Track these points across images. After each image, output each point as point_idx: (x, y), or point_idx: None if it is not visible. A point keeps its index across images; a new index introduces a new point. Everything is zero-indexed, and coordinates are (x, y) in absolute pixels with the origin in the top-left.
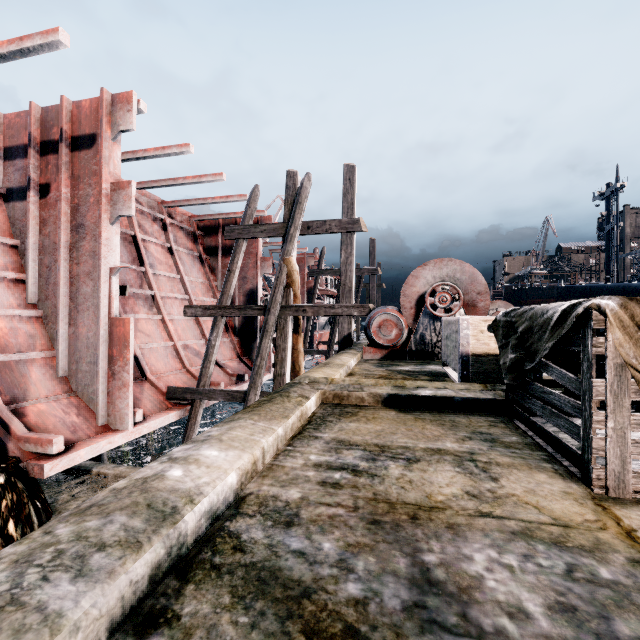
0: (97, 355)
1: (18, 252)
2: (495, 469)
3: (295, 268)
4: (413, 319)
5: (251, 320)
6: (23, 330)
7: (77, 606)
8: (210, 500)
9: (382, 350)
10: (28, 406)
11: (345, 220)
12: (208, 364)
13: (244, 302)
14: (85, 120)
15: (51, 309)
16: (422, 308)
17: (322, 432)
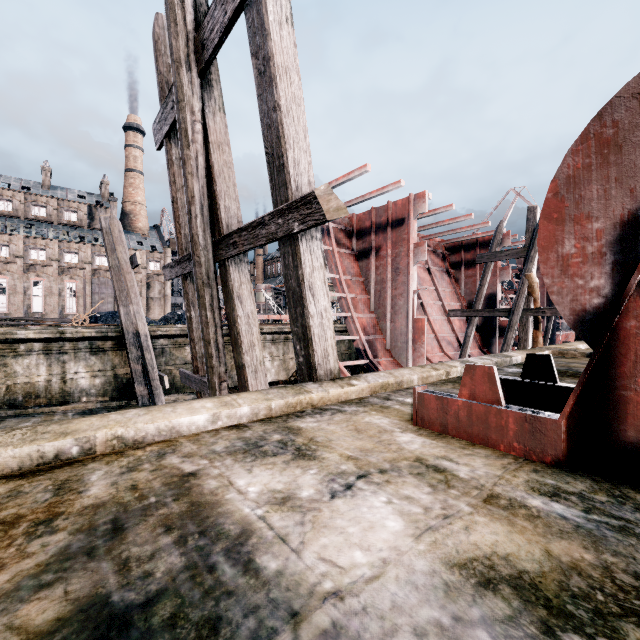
0: (407, 338)
1: (364, 284)
2: None
3: (535, 281)
4: None
5: (490, 319)
6: (371, 324)
7: (502, 358)
8: (516, 358)
9: None
10: (379, 361)
11: None
12: (465, 348)
13: (484, 305)
14: (399, 211)
15: (381, 313)
16: None
17: None
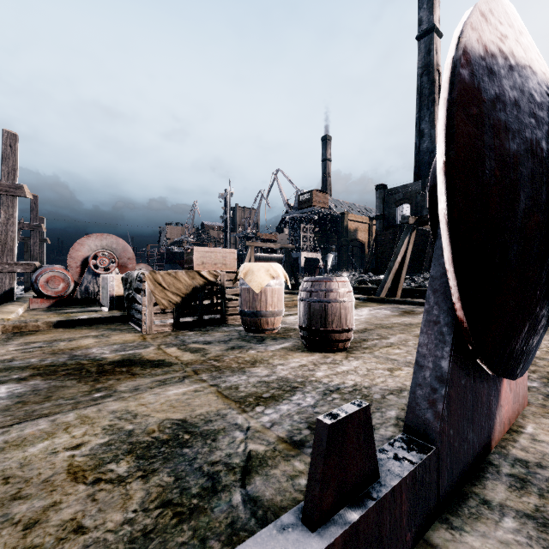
0: None
1: None
2: (111, 336)
3: None
4: (79, 275)
5: None
6: None
7: None
8: None
9: (50, 300)
10: None
11: (5, 183)
12: None
13: None
14: None
15: None
16: (87, 267)
17: (12, 342)
